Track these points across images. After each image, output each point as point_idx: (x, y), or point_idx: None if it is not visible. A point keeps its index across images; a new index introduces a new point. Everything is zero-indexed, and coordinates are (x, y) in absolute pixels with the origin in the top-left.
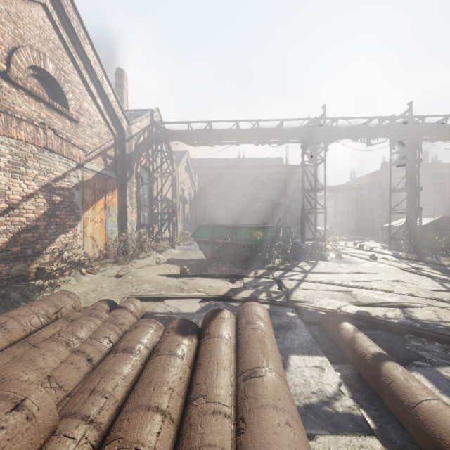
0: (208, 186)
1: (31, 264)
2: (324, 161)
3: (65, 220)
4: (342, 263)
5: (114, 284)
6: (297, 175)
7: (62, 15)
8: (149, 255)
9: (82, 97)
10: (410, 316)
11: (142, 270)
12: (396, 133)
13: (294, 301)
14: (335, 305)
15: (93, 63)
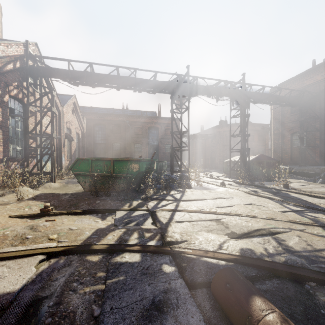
0: (97, 129)
1: None
2: (188, 109)
3: None
4: (203, 189)
5: None
6: (167, 125)
7: None
8: (13, 191)
9: None
10: (287, 248)
11: None
12: (235, 94)
13: (171, 243)
14: (215, 243)
15: None
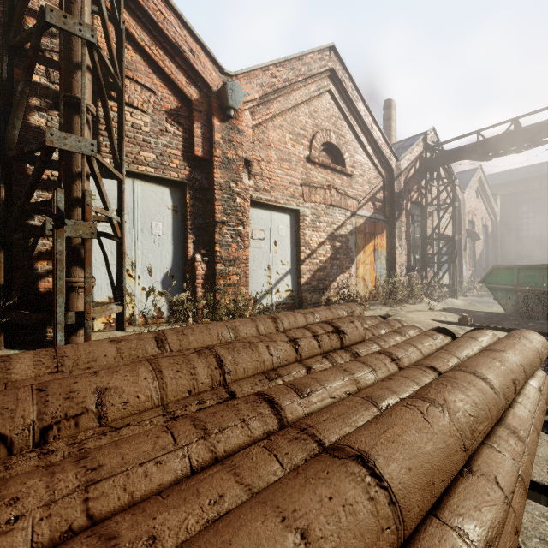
0: (522, 211)
1: (322, 296)
2: None
3: (343, 262)
4: None
5: None
6: None
7: (341, 90)
8: (420, 301)
9: (355, 151)
10: None
11: (411, 313)
12: None
13: None
14: None
15: (364, 116)
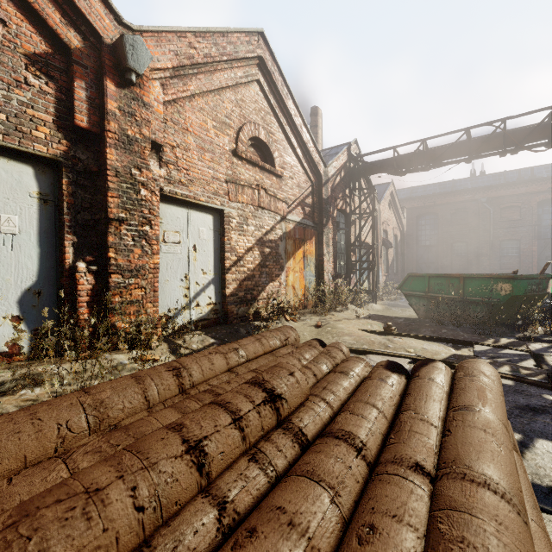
0: (421, 223)
1: (250, 308)
2: None
3: (273, 270)
4: None
5: (314, 333)
6: None
7: (270, 83)
8: (347, 308)
9: (285, 152)
10: None
11: (340, 323)
12: None
13: None
14: None
15: (294, 116)
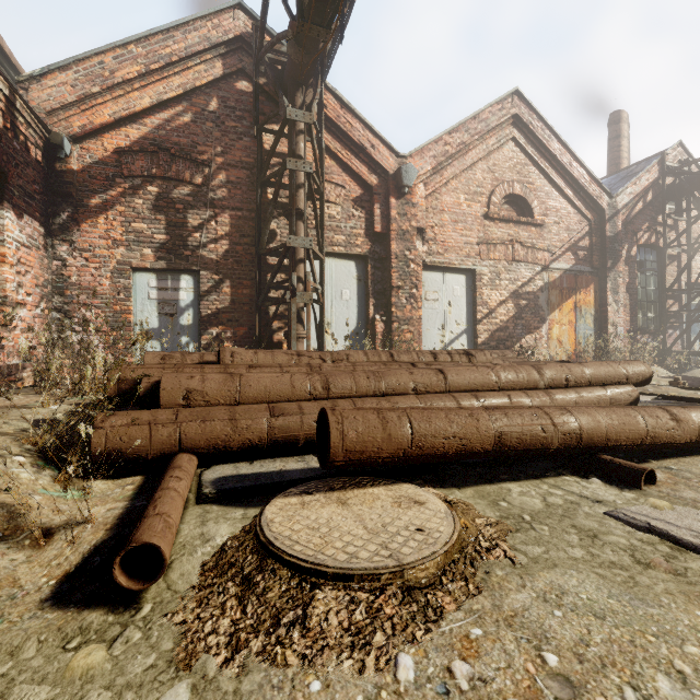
0: None
1: None
2: None
3: (530, 322)
4: None
5: None
6: None
7: (528, 133)
8: None
9: (548, 197)
10: None
11: None
12: None
13: None
14: None
15: (559, 155)
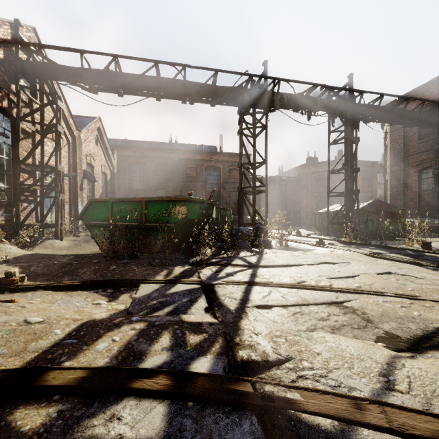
0: (133, 170)
1: None
2: (265, 128)
3: None
4: (291, 251)
5: None
6: (231, 164)
7: None
8: None
9: None
10: None
11: None
12: (337, 107)
13: (251, 366)
14: (366, 367)
15: None
